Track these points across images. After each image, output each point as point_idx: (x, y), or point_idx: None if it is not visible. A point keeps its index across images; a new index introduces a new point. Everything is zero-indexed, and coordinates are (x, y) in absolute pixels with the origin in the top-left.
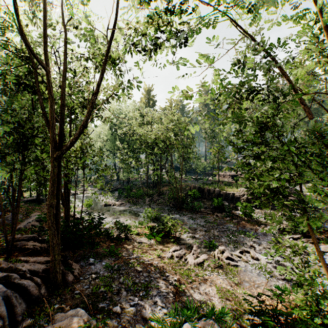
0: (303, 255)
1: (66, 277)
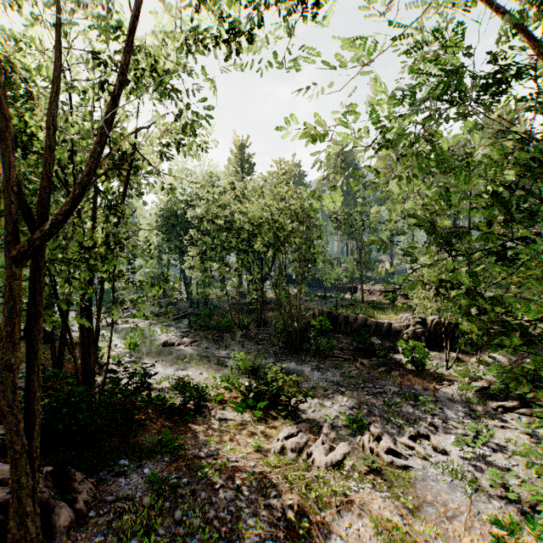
0: (529, 442)
1: (55, 516)
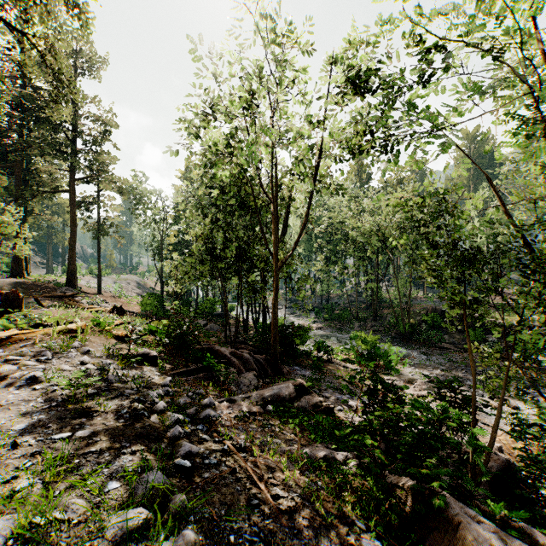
0: None
1: (281, 368)
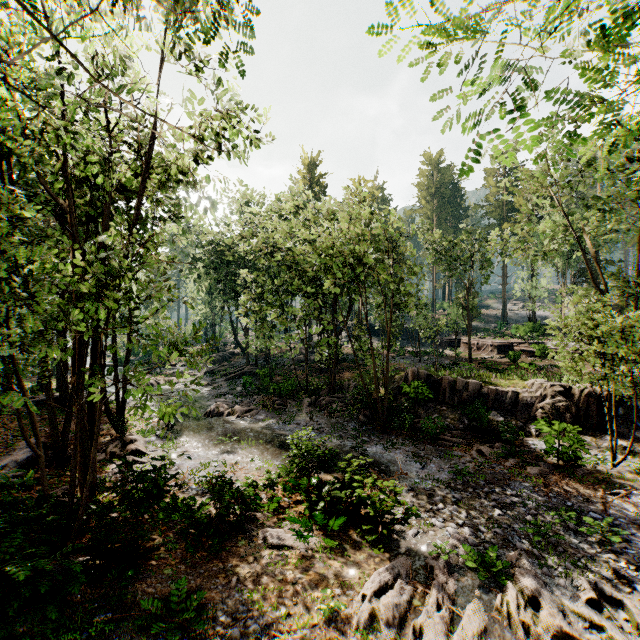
0: None
1: None
